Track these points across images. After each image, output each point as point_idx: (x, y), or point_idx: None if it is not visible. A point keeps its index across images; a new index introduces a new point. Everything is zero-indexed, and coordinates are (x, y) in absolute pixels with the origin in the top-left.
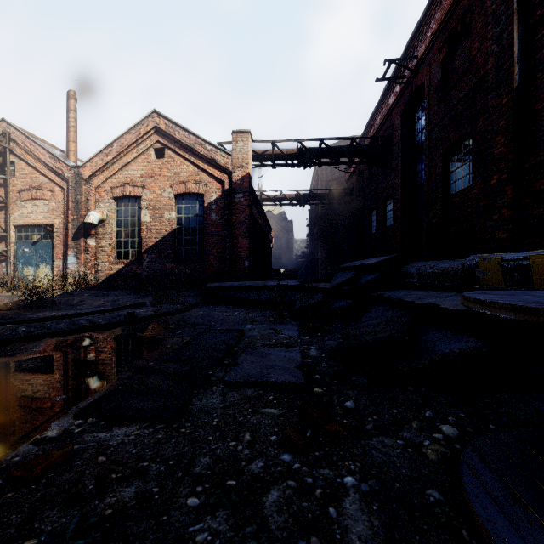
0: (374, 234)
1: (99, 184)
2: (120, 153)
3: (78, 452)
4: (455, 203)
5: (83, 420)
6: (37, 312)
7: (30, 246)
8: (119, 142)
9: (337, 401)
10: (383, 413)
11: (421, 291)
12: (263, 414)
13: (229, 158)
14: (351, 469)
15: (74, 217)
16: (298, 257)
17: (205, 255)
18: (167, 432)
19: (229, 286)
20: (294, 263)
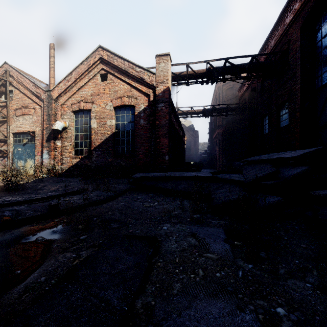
0: (266, 134)
1: (63, 102)
2: (77, 79)
3: None
4: None
5: None
6: (4, 196)
7: (21, 147)
8: (76, 71)
9: None
10: None
11: None
12: None
13: (154, 76)
14: None
15: (47, 125)
16: (202, 154)
17: (135, 151)
18: None
19: (152, 177)
20: (199, 158)
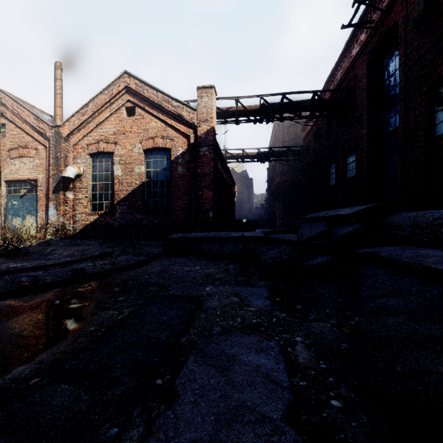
0: (333, 186)
1: (77, 141)
2: (94, 112)
3: None
4: None
5: None
6: (4, 262)
7: (18, 199)
8: (94, 102)
9: None
10: None
11: (432, 249)
12: None
13: (195, 113)
14: None
15: (54, 172)
16: (258, 209)
17: (172, 206)
18: None
19: (193, 237)
20: (254, 214)
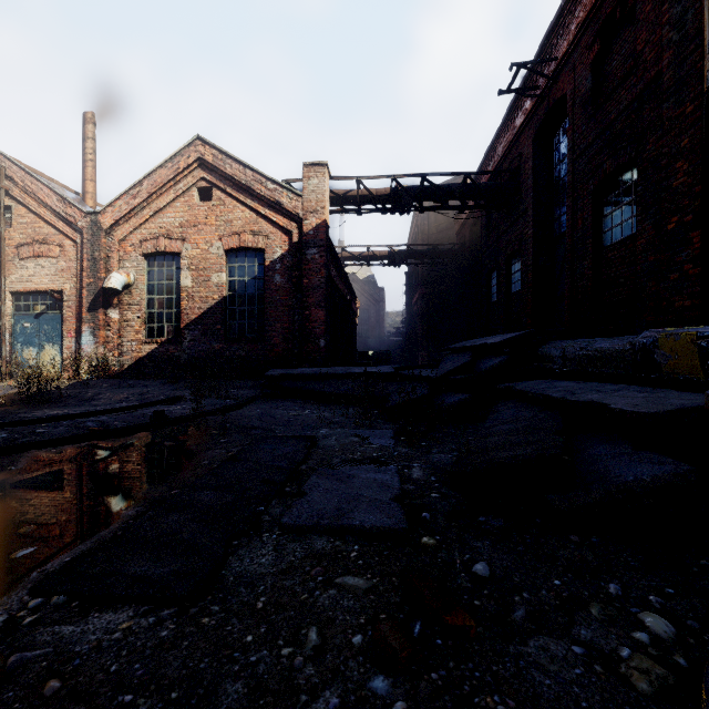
0: (494, 303)
1: (124, 235)
2: (152, 194)
3: (16, 669)
4: (611, 259)
5: (45, 598)
6: (35, 409)
7: (31, 320)
8: (150, 179)
9: (459, 562)
10: (538, 586)
11: (569, 381)
12: (341, 587)
13: (299, 200)
14: None
15: (90, 280)
16: (392, 335)
17: (266, 332)
18: (179, 624)
19: (298, 374)
20: (386, 343)
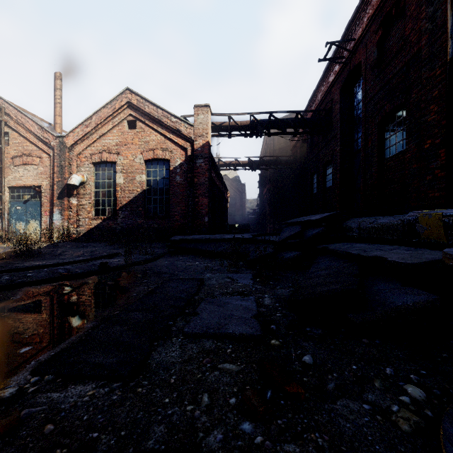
0: (315, 194)
1: (80, 151)
2: (98, 125)
3: (26, 418)
4: (389, 166)
5: (40, 376)
6: (25, 261)
7: (21, 205)
8: (97, 115)
9: (294, 355)
10: (343, 369)
11: (362, 243)
12: (222, 370)
13: (192, 129)
14: (319, 444)
15: (59, 179)
16: (250, 214)
17: (170, 212)
18: (123, 392)
19: (191, 239)
20: (246, 219)
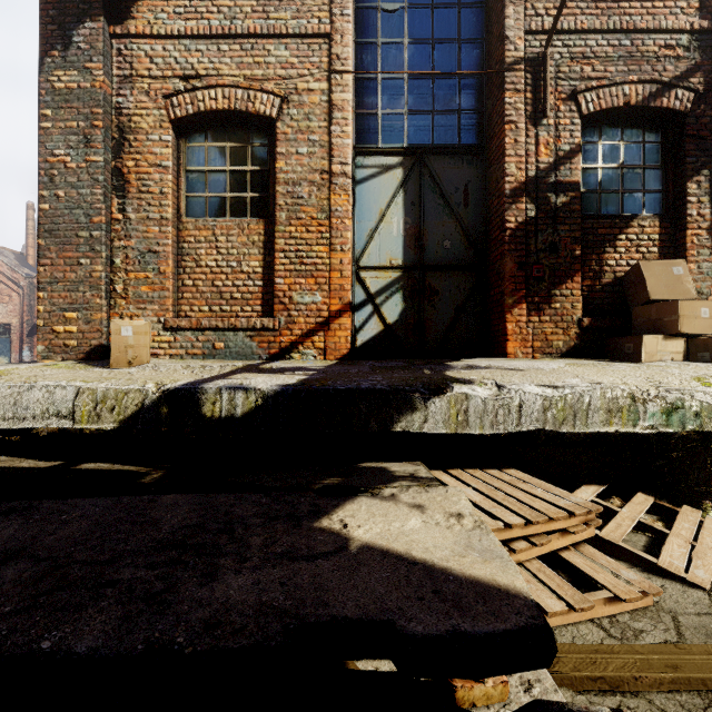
0: None
1: None
2: None
3: None
4: None
5: None
6: None
7: None
8: None
9: None
10: None
11: None
12: None
13: None
14: None
15: (29, 318)
16: None
17: None
18: None
19: None
20: None
